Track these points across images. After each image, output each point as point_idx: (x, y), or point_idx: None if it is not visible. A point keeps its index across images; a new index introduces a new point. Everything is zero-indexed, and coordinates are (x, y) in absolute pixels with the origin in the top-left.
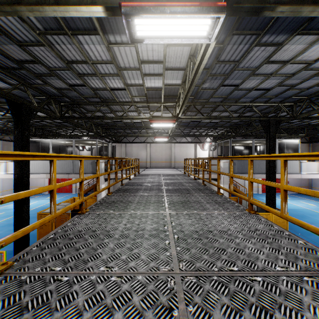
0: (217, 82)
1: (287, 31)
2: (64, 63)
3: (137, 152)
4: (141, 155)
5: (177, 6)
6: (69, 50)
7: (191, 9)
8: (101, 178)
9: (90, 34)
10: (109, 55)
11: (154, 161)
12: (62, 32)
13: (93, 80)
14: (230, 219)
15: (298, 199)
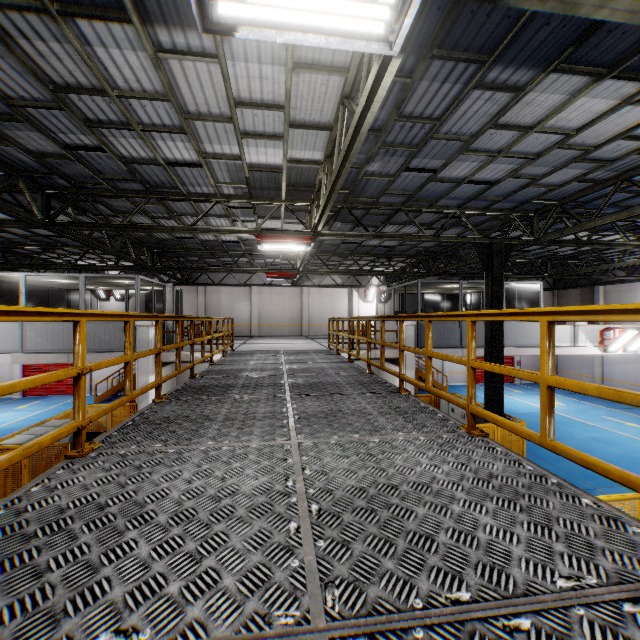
0: (395, 163)
1: (535, 61)
2: (46, 90)
3: (230, 304)
4: (239, 312)
5: None
6: (56, 57)
7: None
8: (149, 362)
9: (108, 20)
10: (160, 79)
11: (266, 323)
12: (34, 5)
13: (125, 139)
14: (433, 451)
15: (537, 394)
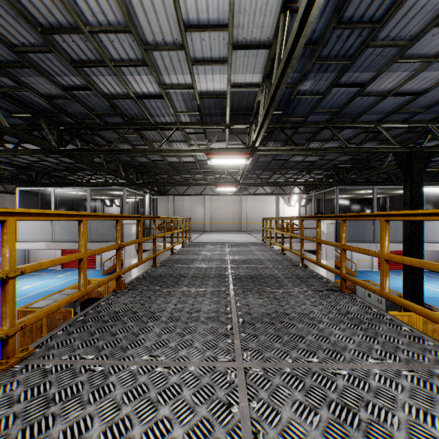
0: (326, 79)
1: None
2: (36, 33)
3: (190, 208)
4: (196, 213)
5: None
6: None
7: None
8: (131, 249)
9: None
10: (119, 8)
11: (215, 222)
12: None
13: (103, 77)
14: None
15: (437, 281)
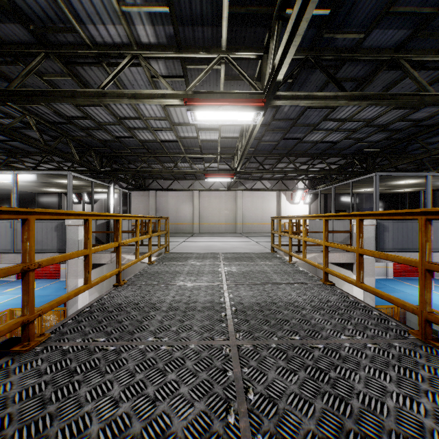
0: None
1: None
2: None
3: (176, 206)
4: (183, 212)
5: None
6: None
7: None
8: (78, 264)
9: None
10: None
11: (206, 222)
12: None
13: None
14: None
15: None
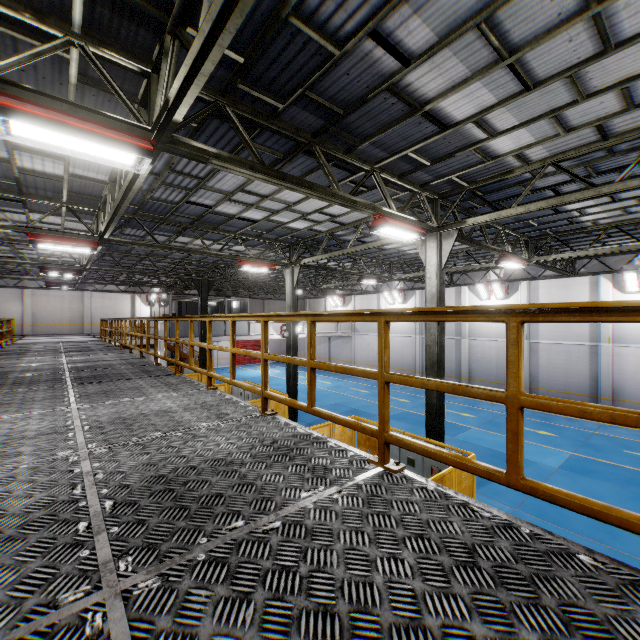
0: None
1: (169, 232)
2: None
3: None
4: (9, 312)
5: (68, 244)
6: None
7: (77, 246)
8: None
9: None
10: None
11: (43, 323)
12: None
13: None
14: (111, 355)
15: (271, 368)
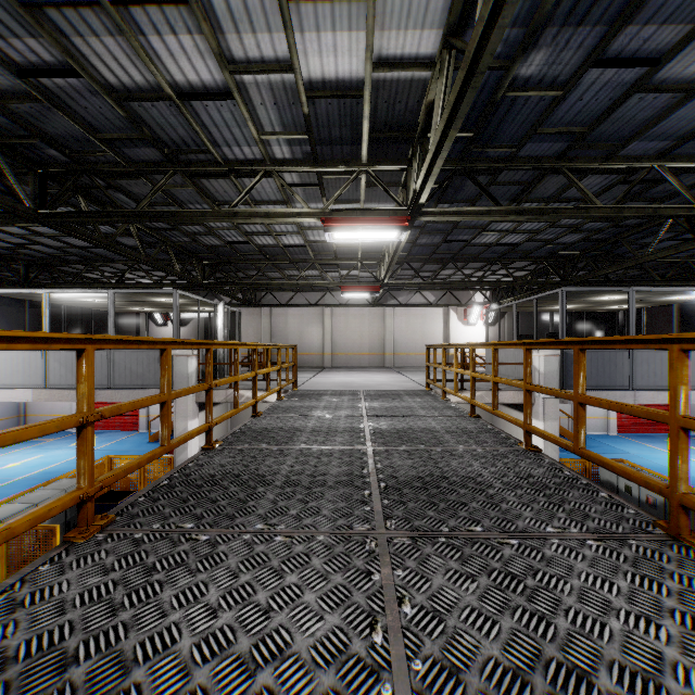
0: (579, 47)
1: None
2: None
3: (299, 329)
4: (309, 338)
5: None
6: None
7: None
8: (188, 402)
9: None
10: None
11: (341, 351)
12: None
13: (98, 39)
14: None
15: None
